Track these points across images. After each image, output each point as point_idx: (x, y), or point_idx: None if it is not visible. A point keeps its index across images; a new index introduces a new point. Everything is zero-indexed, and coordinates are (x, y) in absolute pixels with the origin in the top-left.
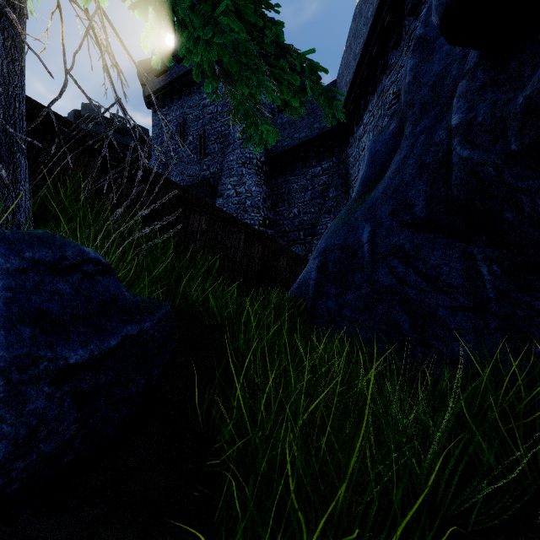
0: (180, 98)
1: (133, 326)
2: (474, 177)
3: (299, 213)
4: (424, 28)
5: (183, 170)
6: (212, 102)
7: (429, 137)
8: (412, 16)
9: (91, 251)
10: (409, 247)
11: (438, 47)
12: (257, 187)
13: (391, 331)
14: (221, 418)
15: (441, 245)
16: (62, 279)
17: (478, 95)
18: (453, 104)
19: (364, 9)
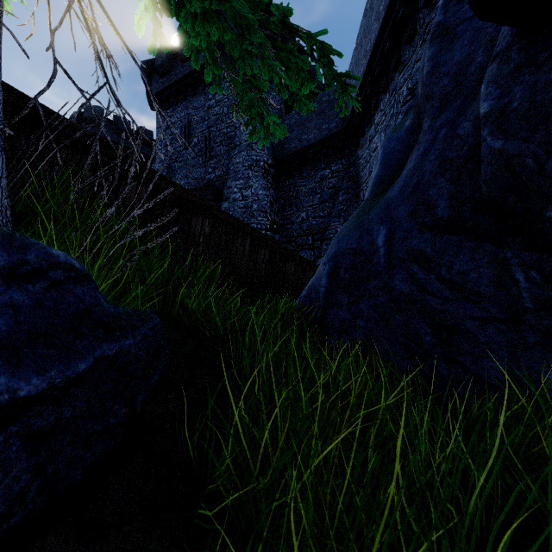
0: (185, 99)
1: (110, 345)
2: (508, 171)
3: (307, 218)
4: (444, 14)
5: (188, 173)
6: (217, 103)
7: (452, 131)
8: (427, 8)
9: (62, 253)
10: (431, 251)
11: (460, 34)
12: (264, 191)
13: (411, 343)
14: (219, 450)
15: (468, 249)
16: (20, 288)
17: (513, 78)
18: (481, 91)
19: (376, 3)
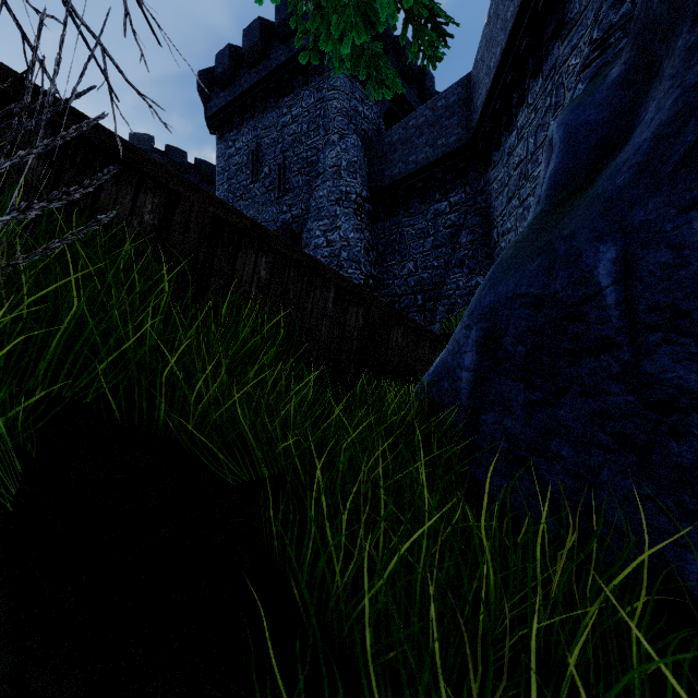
0: (253, 116)
1: None
2: None
3: (415, 269)
4: None
5: (256, 213)
6: (294, 119)
7: None
8: None
9: None
10: None
11: None
12: (357, 233)
13: None
14: None
15: None
16: None
17: None
18: None
19: None
